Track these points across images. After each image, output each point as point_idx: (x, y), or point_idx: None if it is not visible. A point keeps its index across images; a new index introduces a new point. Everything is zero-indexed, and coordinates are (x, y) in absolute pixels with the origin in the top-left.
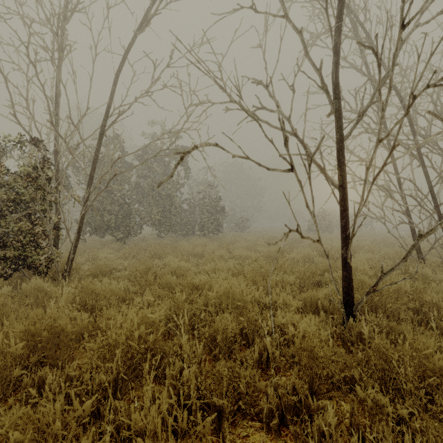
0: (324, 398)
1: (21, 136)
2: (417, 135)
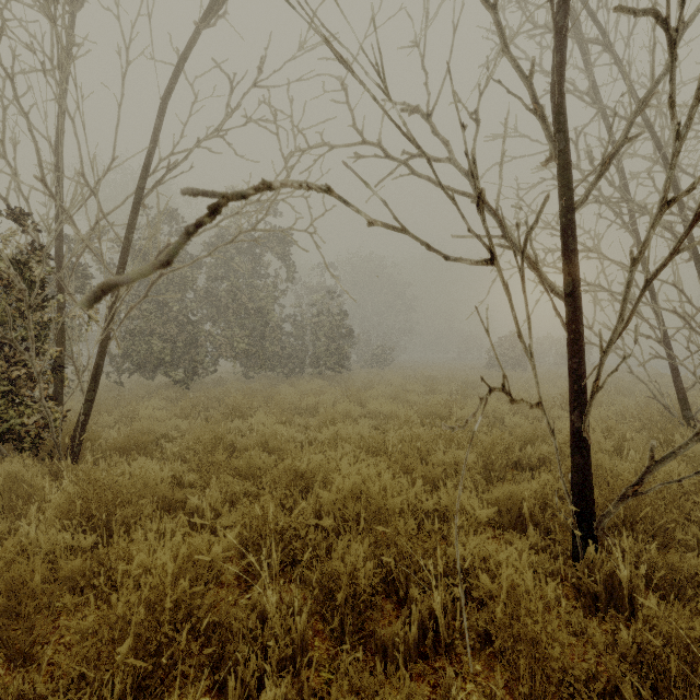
0: None
1: None
2: (685, 206)
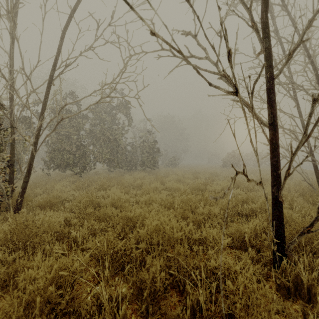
0: None
1: None
2: None
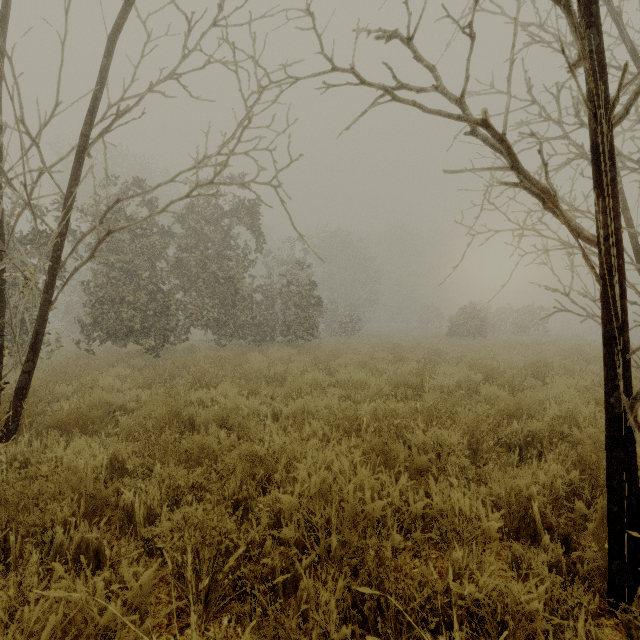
0: None
1: None
2: None
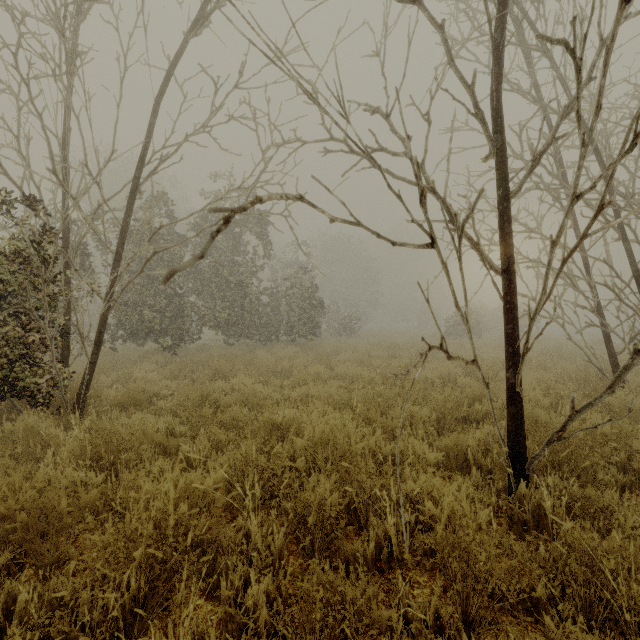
0: (488, 633)
1: (6, 192)
2: (615, 192)
